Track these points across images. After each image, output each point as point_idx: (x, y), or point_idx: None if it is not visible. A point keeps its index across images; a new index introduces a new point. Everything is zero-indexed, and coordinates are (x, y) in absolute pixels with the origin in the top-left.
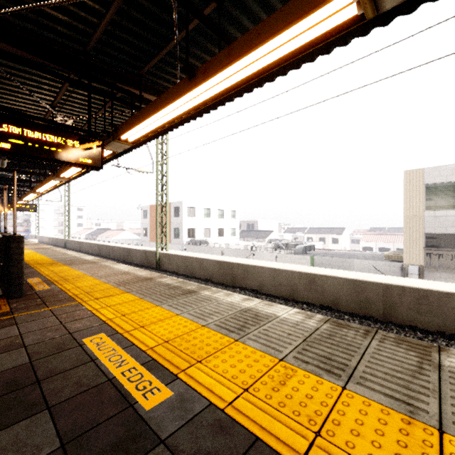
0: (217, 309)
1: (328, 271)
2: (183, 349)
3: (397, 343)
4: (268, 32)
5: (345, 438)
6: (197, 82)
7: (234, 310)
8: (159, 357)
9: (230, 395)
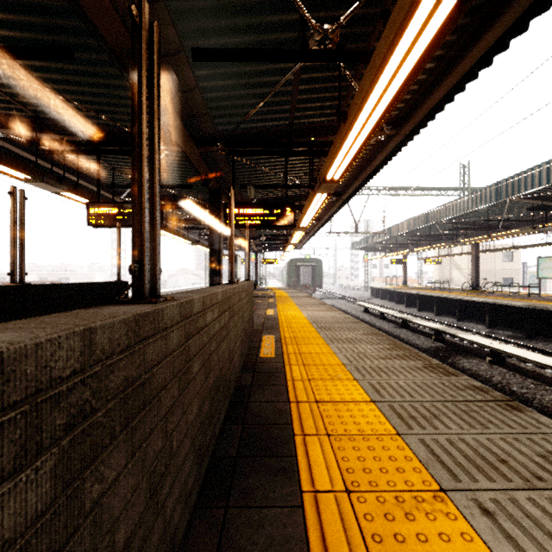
0: None
1: None
2: None
3: None
4: None
5: None
6: None
7: None
8: None
9: None
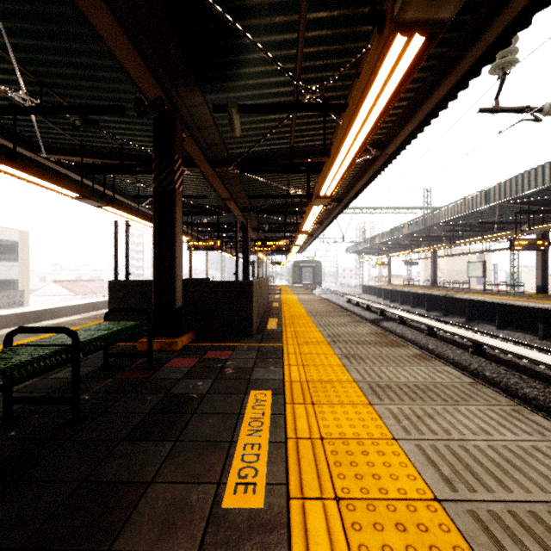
0: None
1: (91, 301)
2: None
3: None
4: None
5: None
6: None
7: None
8: None
9: None
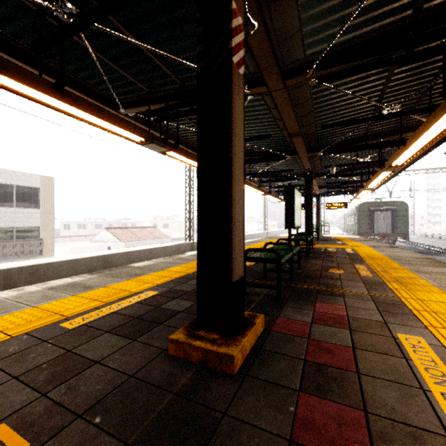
0: (36, 296)
1: None
2: (109, 295)
3: (121, 268)
4: (123, 125)
5: (167, 275)
6: (67, 101)
7: (45, 291)
8: (116, 298)
9: (150, 284)
